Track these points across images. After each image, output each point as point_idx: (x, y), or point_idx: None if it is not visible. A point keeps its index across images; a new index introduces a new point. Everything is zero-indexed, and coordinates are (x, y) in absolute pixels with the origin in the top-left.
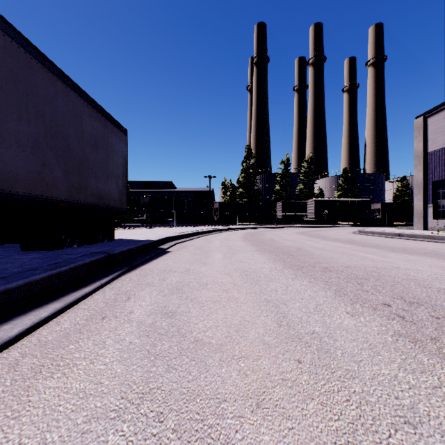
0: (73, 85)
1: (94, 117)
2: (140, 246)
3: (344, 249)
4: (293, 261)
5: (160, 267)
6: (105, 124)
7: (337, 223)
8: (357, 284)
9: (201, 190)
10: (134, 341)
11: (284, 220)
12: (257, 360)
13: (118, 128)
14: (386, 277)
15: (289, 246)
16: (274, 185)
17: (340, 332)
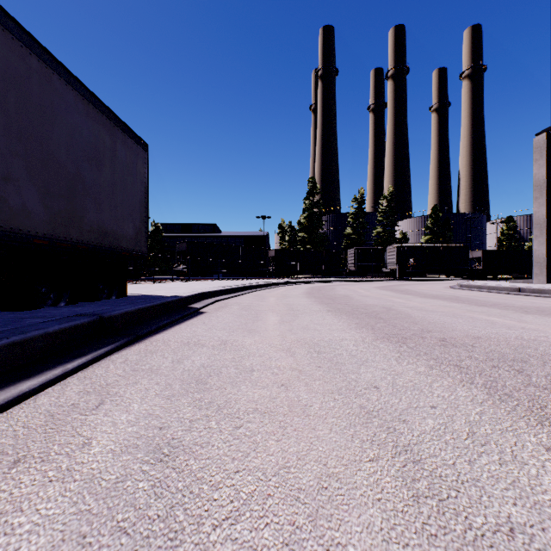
0: (58, 67)
1: (95, 118)
2: (158, 305)
3: (453, 310)
4: (386, 327)
5: (183, 337)
6: (112, 131)
7: (425, 276)
8: (516, 371)
9: (253, 235)
10: None
11: (357, 271)
12: None
13: (133, 139)
14: None
15: (373, 305)
16: (345, 228)
17: None
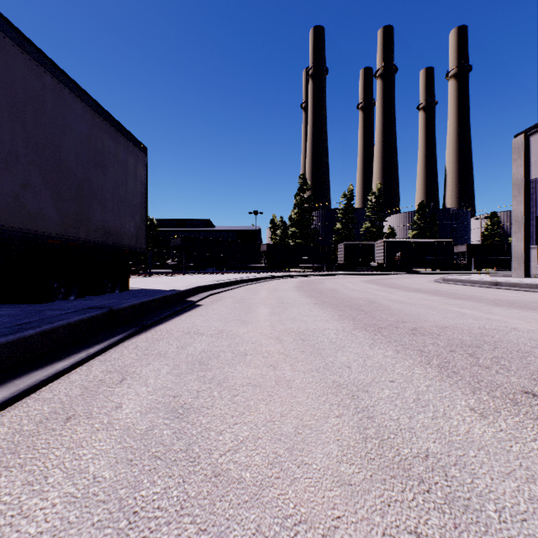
0: (68, 82)
1: (100, 127)
2: (159, 298)
3: (431, 303)
4: (365, 318)
5: (183, 327)
6: (115, 138)
7: (412, 270)
8: (468, 354)
9: (246, 230)
10: (102, 474)
11: (346, 265)
12: (332, 532)
13: (134, 144)
14: (506, 343)
15: (357, 298)
16: (335, 223)
17: (475, 454)
